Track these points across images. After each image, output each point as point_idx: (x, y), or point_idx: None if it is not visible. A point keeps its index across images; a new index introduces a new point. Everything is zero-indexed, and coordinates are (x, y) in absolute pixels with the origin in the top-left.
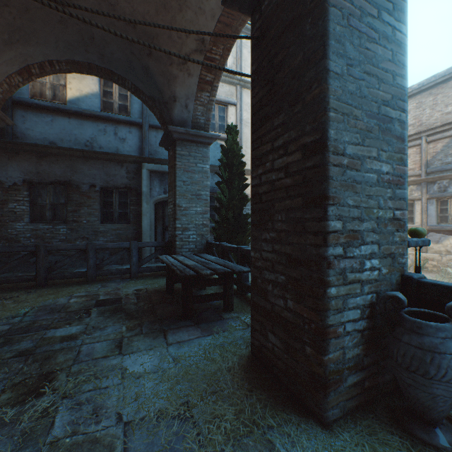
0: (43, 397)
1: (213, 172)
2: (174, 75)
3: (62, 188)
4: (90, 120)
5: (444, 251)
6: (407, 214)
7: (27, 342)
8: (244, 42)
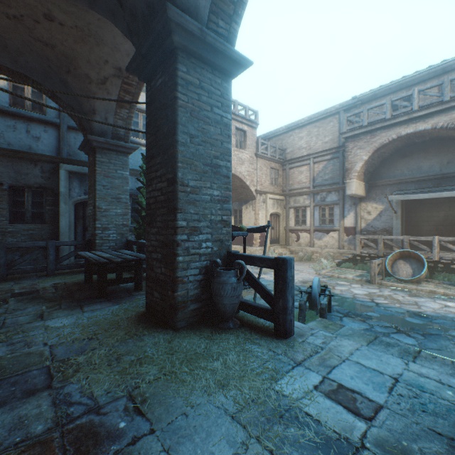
0: None
1: (137, 176)
2: (93, 92)
3: None
4: None
5: (324, 245)
6: (302, 217)
7: None
8: None
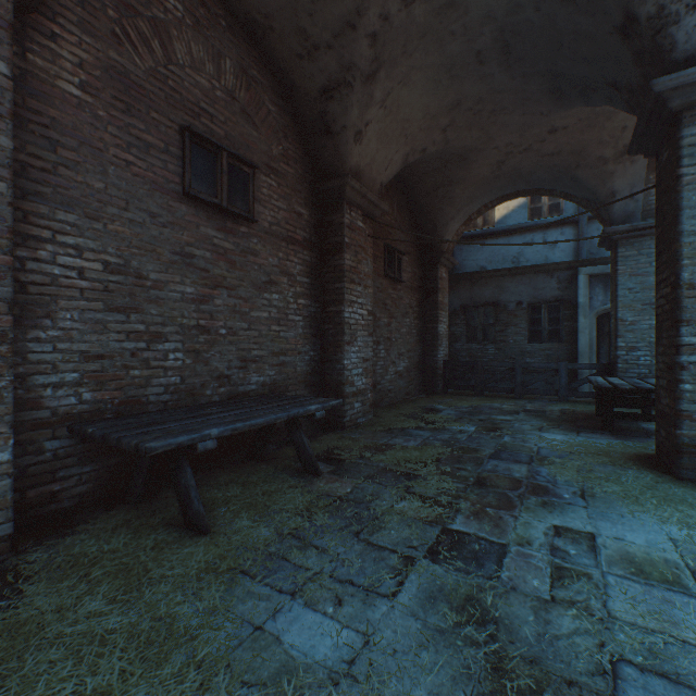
0: (496, 432)
1: None
2: (609, 172)
3: (490, 309)
4: (516, 234)
5: None
6: None
7: (481, 417)
8: None
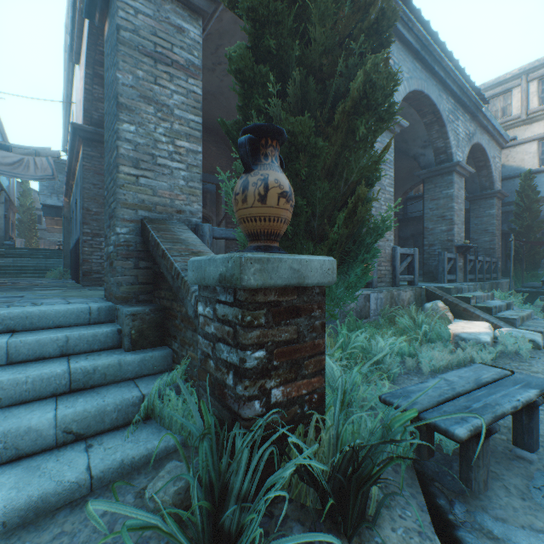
0: None
1: None
2: None
3: None
4: None
5: None
6: None
7: None
8: None
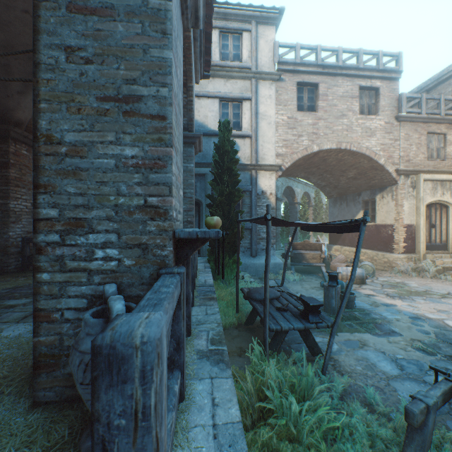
0: None
1: None
2: None
3: None
4: None
5: None
6: None
7: None
8: (260, 32)
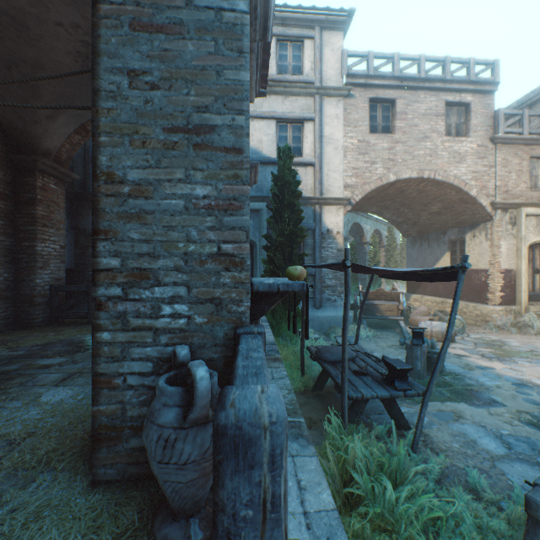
0: None
1: None
2: None
3: None
4: None
5: None
6: None
7: (16, 365)
8: (325, 39)
